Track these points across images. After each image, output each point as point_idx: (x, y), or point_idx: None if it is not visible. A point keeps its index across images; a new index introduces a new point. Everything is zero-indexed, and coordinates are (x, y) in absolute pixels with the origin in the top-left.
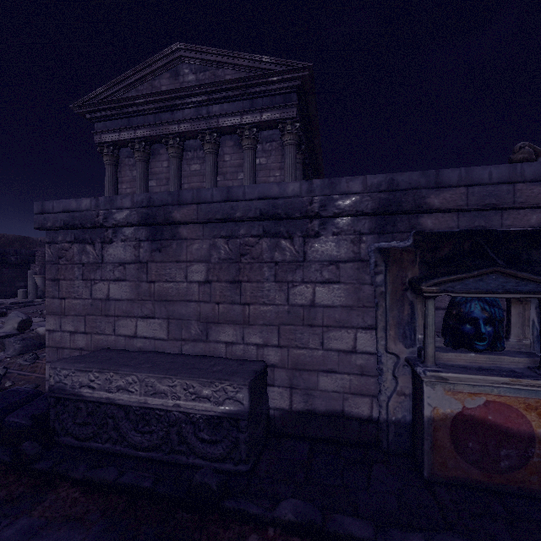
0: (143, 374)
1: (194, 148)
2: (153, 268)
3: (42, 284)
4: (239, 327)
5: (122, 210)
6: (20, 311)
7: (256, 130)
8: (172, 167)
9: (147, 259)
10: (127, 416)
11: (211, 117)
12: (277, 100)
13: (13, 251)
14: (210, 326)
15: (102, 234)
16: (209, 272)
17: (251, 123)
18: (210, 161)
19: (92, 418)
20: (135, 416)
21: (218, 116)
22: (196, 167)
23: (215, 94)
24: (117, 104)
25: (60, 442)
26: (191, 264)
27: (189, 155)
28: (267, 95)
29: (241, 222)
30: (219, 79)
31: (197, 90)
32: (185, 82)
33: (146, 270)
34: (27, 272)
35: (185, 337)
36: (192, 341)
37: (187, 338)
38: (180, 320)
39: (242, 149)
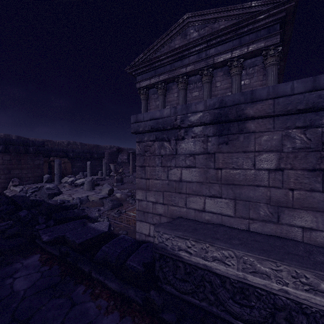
0: (240, 252)
1: (195, 81)
2: (220, 157)
3: (113, 169)
4: (321, 214)
5: (196, 113)
6: (102, 183)
7: (242, 60)
8: (180, 96)
9: (214, 151)
10: (223, 284)
11: (208, 57)
12: (262, 33)
13: (95, 152)
14: (282, 210)
15: (176, 133)
16: (280, 161)
17: (239, 56)
18: (206, 87)
19: (189, 277)
20: (231, 286)
21: (213, 56)
22: (196, 94)
23: (212, 41)
24: (150, 62)
25: (163, 288)
26: (259, 153)
27: (191, 87)
28: (253, 32)
29: (323, 111)
30: (215, 30)
31: (200, 41)
32: (191, 38)
33: (213, 159)
34: (101, 162)
35: (253, 217)
36: (260, 221)
37: (254, 218)
38: (247, 202)
39: (229, 76)
